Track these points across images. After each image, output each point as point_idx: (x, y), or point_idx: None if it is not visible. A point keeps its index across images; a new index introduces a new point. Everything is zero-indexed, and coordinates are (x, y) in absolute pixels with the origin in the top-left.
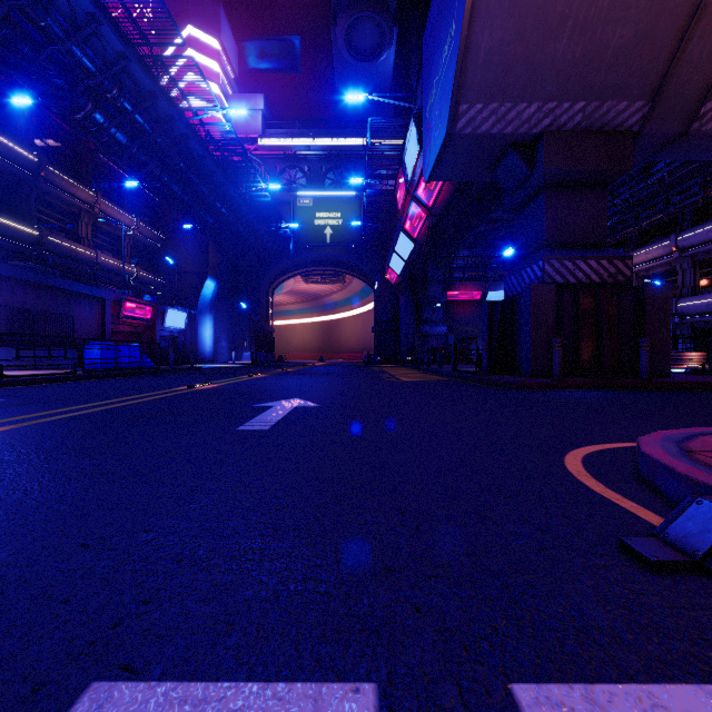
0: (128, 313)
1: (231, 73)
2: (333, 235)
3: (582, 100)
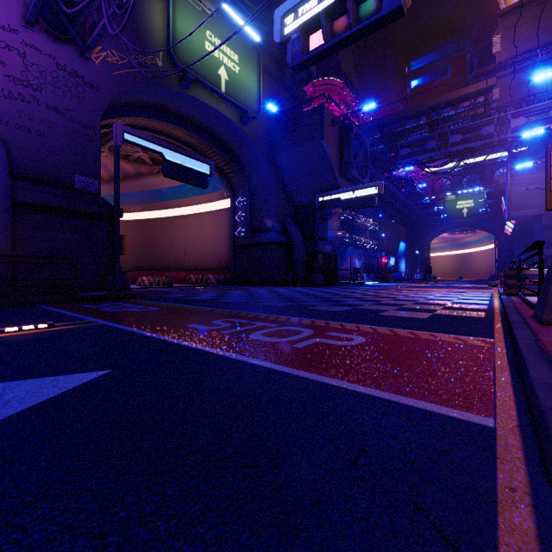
0: (382, 261)
1: None
2: (468, 212)
3: None
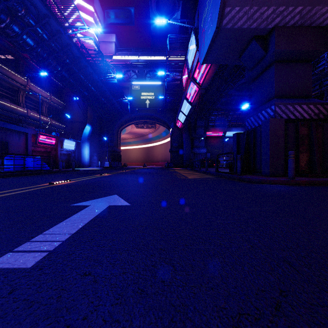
0: (41, 141)
1: (100, 24)
2: (150, 104)
3: (300, 5)
